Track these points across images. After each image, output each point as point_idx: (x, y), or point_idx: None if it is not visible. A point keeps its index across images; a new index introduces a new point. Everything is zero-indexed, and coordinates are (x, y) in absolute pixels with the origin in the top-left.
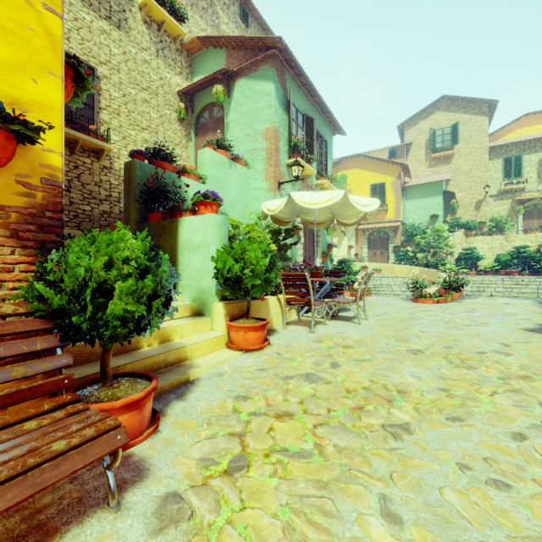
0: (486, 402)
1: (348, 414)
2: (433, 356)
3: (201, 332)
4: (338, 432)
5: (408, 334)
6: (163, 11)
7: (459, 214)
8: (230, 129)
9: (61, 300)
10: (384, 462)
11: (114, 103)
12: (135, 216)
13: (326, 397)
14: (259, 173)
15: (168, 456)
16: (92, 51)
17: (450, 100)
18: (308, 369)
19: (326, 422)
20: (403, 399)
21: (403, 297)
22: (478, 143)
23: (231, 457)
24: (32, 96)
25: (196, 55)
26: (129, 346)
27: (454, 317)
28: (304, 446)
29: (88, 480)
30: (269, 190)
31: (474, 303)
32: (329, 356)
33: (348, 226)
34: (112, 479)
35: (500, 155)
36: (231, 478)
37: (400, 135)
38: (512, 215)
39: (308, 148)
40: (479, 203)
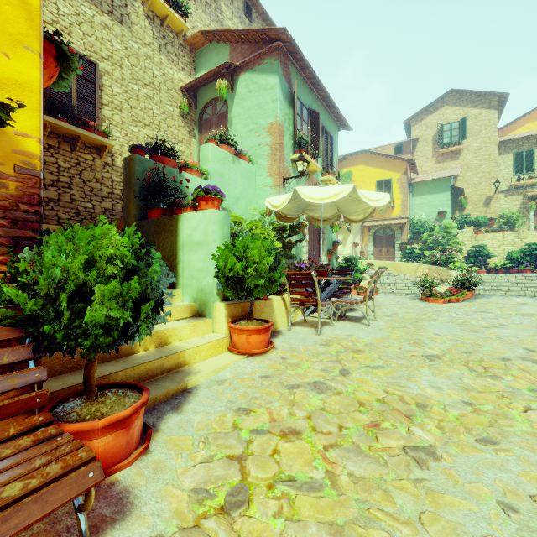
0: (520, 420)
1: (363, 433)
2: (452, 362)
3: (202, 334)
4: (352, 456)
5: (422, 337)
6: (166, 5)
7: (468, 211)
8: (234, 125)
9: (35, 304)
10: (410, 499)
11: (116, 99)
12: (134, 213)
13: (337, 411)
14: (263, 168)
15: (156, 486)
16: (94, 46)
17: (459, 94)
18: (316, 377)
19: (338, 442)
20: (424, 414)
21: (412, 296)
22: (488, 138)
23: (229, 489)
24: (3, 73)
25: (200, 50)
26: (123, 351)
27: (468, 318)
28: (314, 475)
29: (61, 517)
30: (273, 186)
31: (488, 303)
32: (338, 362)
33: (355, 222)
34: (83, 524)
35: (510, 149)
36: (228, 517)
37: (407, 131)
38: (524, 211)
39: (313, 143)
40: (489, 199)
